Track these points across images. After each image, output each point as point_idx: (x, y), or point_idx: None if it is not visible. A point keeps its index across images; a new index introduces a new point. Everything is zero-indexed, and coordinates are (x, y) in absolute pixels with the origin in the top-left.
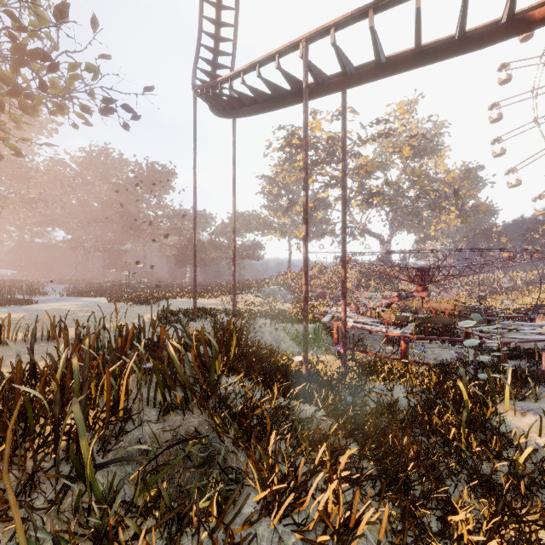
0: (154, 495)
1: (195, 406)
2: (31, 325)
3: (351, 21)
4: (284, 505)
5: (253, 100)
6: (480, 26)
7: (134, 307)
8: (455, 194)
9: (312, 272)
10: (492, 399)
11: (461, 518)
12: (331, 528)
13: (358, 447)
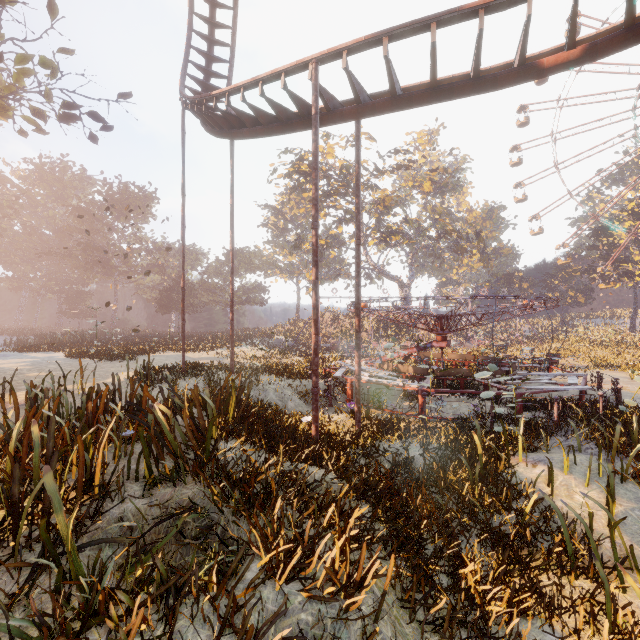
0: (144, 574)
1: (188, 476)
2: None
3: (364, 47)
4: (291, 565)
5: (255, 121)
6: (495, 66)
7: (103, 364)
8: (477, 236)
9: (323, 319)
10: (505, 452)
11: (469, 570)
12: (338, 584)
13: (370, 509)
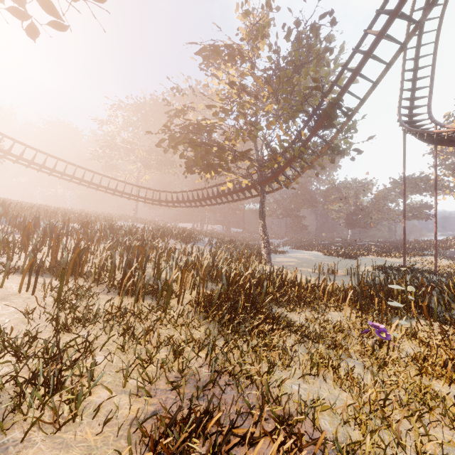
0: None
1: None
2: (310, 266)
3: None
4: None
5: None
6: None
7: (347, 261)
8: None
9: None
10: None
11: None
12: None
13: None
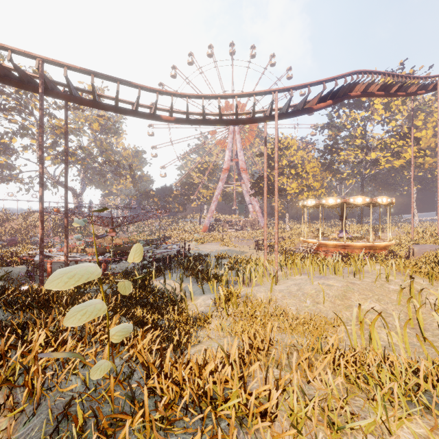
0: None
1: None
2: None
3: (79, 71)
4: None
5: None
6: (144, 105)
7: None
8: (130, 167)
9: None
10: (148, 277)
11: (138, 311)
12: None
13: None
